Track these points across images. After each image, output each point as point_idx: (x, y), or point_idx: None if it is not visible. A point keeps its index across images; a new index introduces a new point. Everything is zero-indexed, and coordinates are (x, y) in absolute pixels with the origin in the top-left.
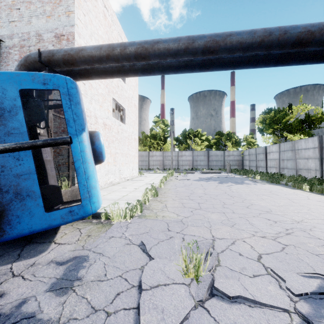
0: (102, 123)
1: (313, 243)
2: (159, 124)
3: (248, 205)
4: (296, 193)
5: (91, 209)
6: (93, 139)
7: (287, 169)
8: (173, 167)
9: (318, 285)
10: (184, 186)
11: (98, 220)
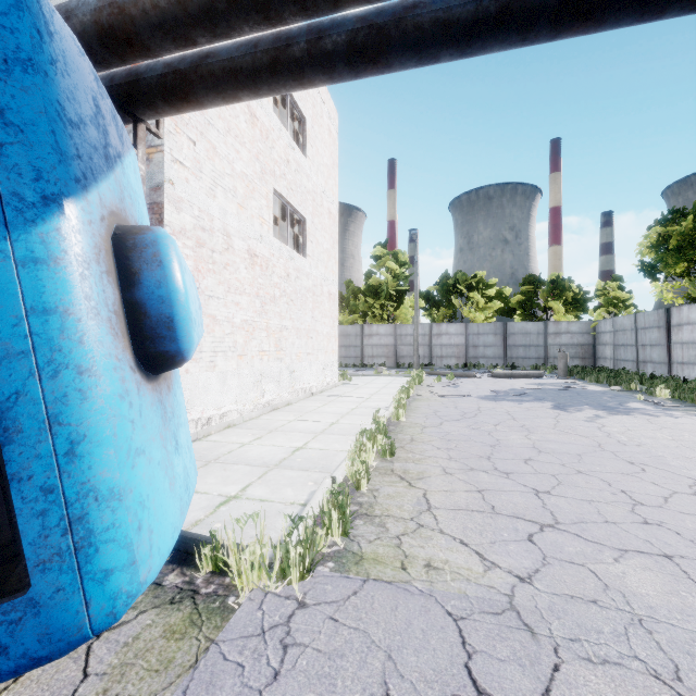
0: (245, 251)
1: None
2: (386, 261)
3: None
4: None
5: (89, 611)
6: (131, 262)
7: None
8: (420, 361)
9: None
10: (461, 416)
11: (186, 574)
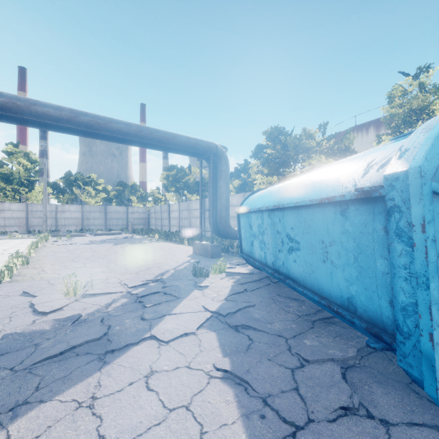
0: None
1: (156, 270)
2: (18, 157)
3: (132, 259)
4: (178, 247)
5: None
6: None
7: (185, 227)
8: (48, 228)
9: (143, 283)
10: (67, 251)
11: None
